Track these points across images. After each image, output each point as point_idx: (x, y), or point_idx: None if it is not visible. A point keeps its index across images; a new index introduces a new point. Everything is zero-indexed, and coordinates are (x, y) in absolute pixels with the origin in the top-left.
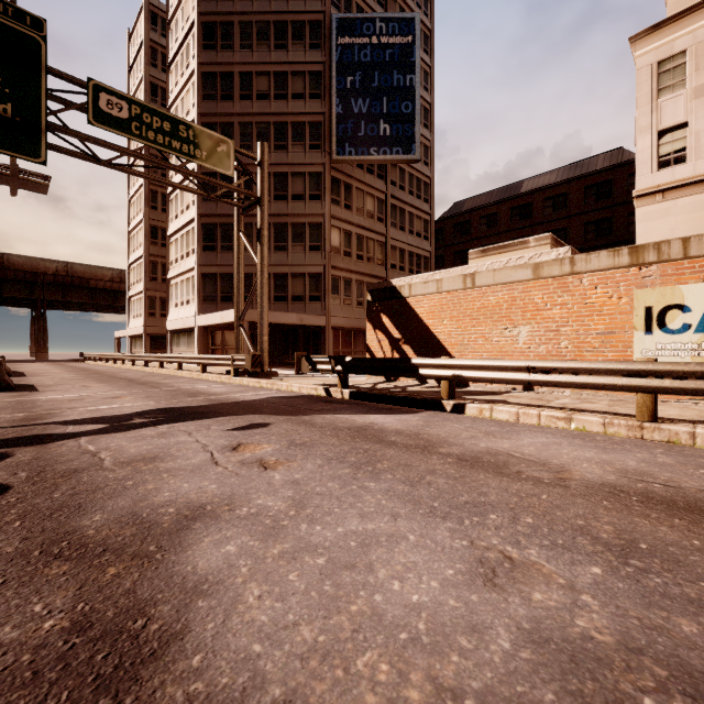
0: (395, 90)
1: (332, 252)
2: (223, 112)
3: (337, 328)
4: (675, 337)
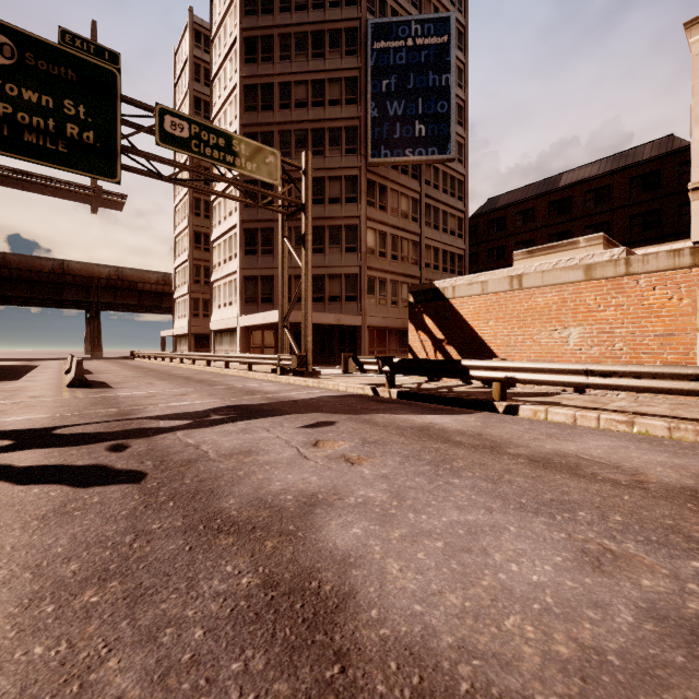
0: (430, 91)
1: (368, 253)
2: (264, 122)
3: (372, 327)
4: None
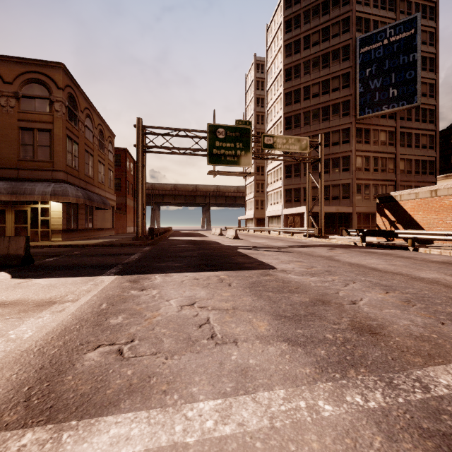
0: (401, 67)
1: (356, 170)
2: (295, 109)
3: (359, 213)
4: None
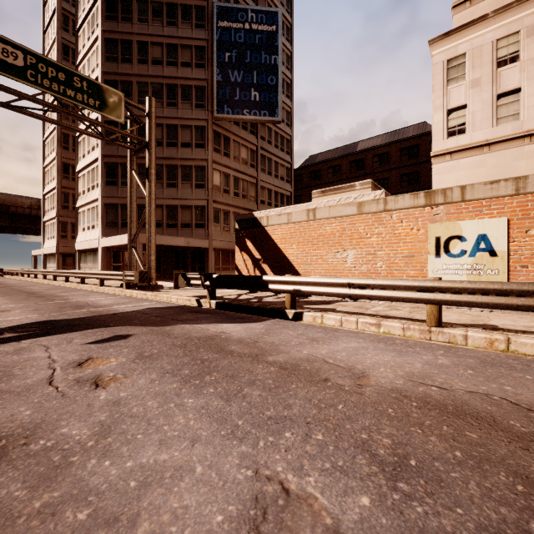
0: (263, 66)
1: (214, 189)
2: (123, 72)
3: (218, 249)
4: (456, 259)
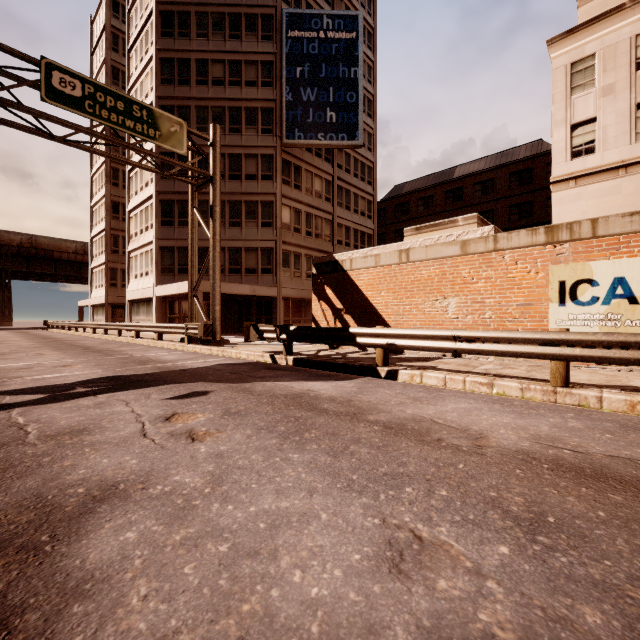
0: (341, 81)
1: (283, 228)
2: (181, 96)
3: (287, 298)
4: (585, 308)
